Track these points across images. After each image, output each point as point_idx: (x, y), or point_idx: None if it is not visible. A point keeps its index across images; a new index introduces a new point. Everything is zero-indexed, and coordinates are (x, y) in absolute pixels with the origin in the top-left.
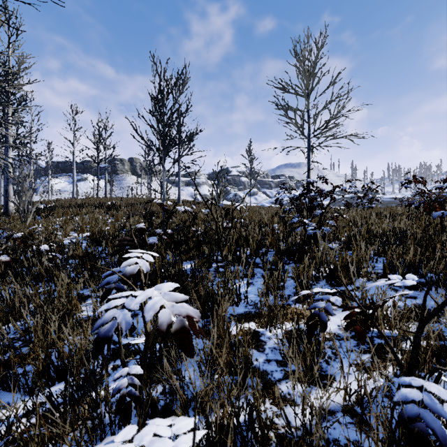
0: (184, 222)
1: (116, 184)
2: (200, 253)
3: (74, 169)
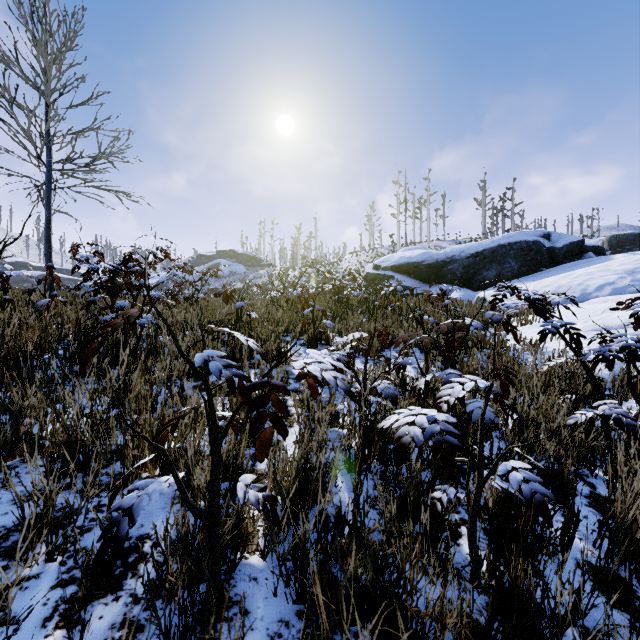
0: None
1: None
2: None
3: None
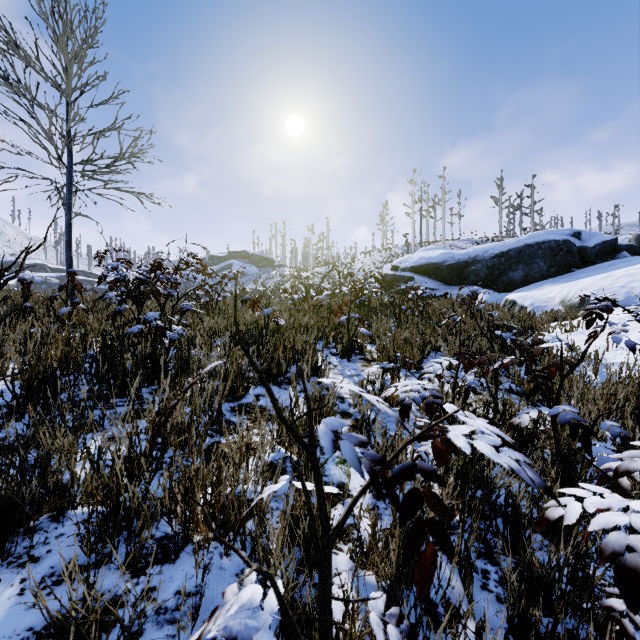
0: None
1: None
2: None
3: None
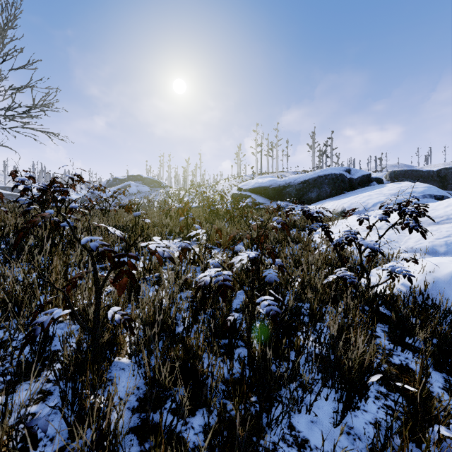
0: None
1: None
2: None
3: None
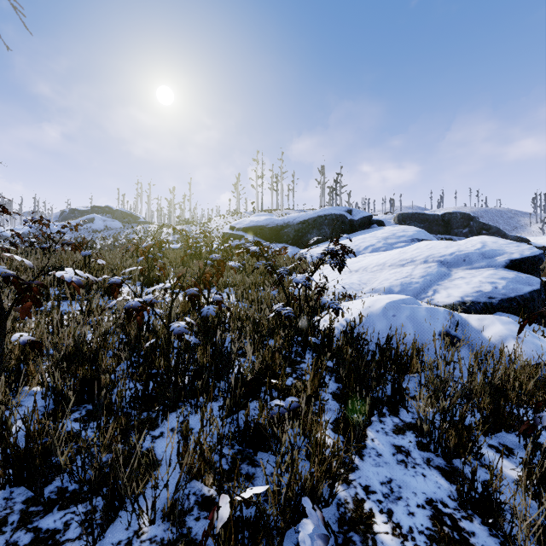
0: None
1: None
2: None
3: None
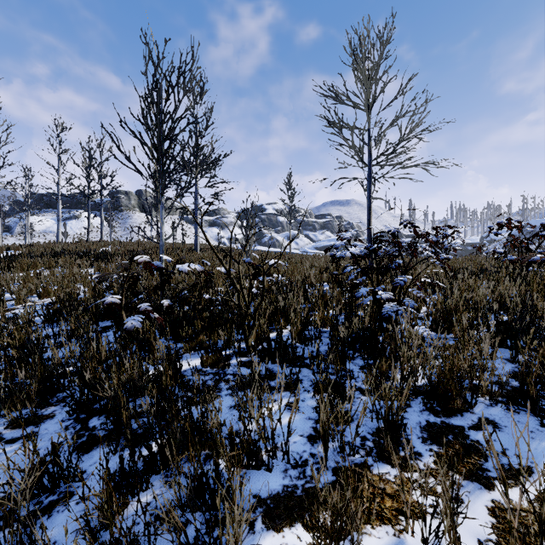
0: (193, 285)
1: (120, 224)
2: (214, 337)
3: (59, 203)
